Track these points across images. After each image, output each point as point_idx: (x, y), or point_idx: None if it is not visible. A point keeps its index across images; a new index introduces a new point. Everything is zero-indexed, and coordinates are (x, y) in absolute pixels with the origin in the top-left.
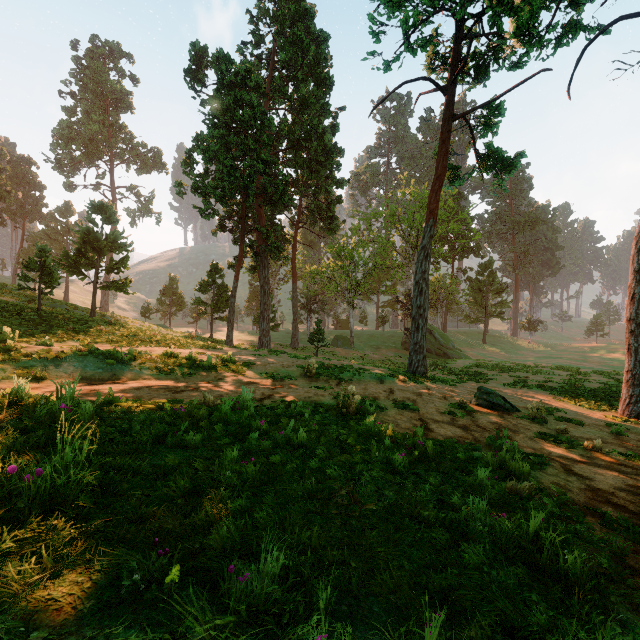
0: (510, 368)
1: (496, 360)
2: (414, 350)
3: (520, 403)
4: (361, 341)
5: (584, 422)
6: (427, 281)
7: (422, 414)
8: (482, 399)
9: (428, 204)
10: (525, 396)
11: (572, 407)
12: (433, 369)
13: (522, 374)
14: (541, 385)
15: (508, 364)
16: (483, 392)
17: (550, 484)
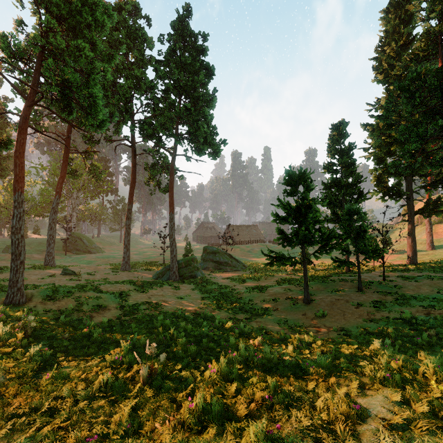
0: (112, 256)
1: (115, 252)
2: (47, 255)
3: (85, 271)
4: (31, 247)
5: (98, 274)
6: (55, 223)
7: (28, 280)
8: (63, 272)
9: (56, 188)
10: (96, 268)
11: (108, 270)
12: (72, 261)
13: (113, 259)
14: (112, 263)
15: (117, 254)
16: (64, 270)
17: (40, 286)
